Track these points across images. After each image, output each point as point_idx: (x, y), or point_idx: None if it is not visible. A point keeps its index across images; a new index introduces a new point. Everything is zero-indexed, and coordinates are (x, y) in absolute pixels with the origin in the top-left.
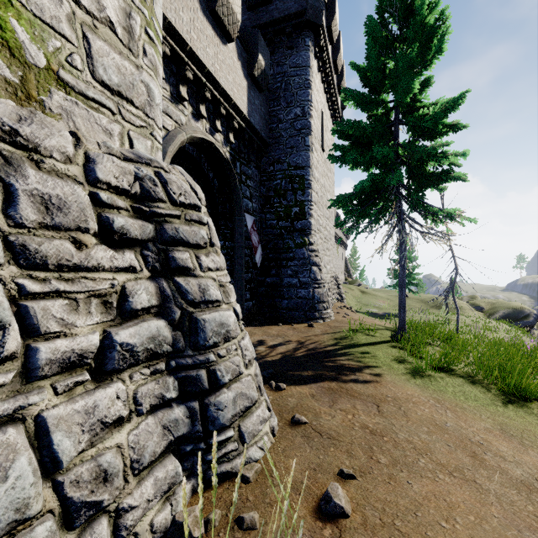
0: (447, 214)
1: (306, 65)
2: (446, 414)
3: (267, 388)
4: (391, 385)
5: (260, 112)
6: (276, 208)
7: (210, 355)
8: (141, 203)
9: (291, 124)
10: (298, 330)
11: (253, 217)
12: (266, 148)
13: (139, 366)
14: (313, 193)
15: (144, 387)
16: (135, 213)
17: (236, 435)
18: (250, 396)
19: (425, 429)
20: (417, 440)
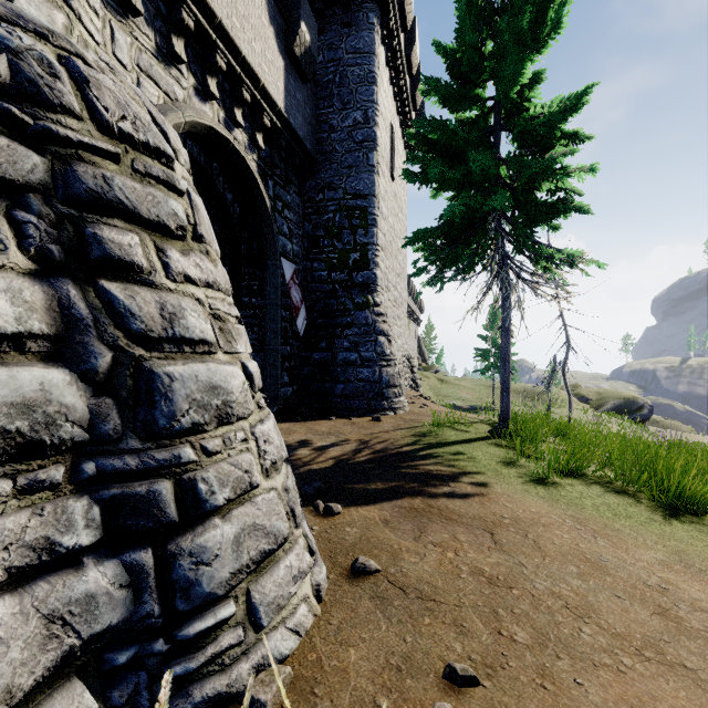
0: (568, 256)
1: (370, 52)
2: (597, 542)
3: (311, 513)
4: (504, 499)
5: (303, 111)
6: (327, 253)
7: (183, 448)
8: (14, 104)
9: (348, 134)
10: (359, 426)
11: (294, 265)
12: (312, 167)
13: None
14: (380, 234)
15: None
16: None
17: (241, 613)
18: (272, 530)
19: (574, 569)
20: (567, 592)
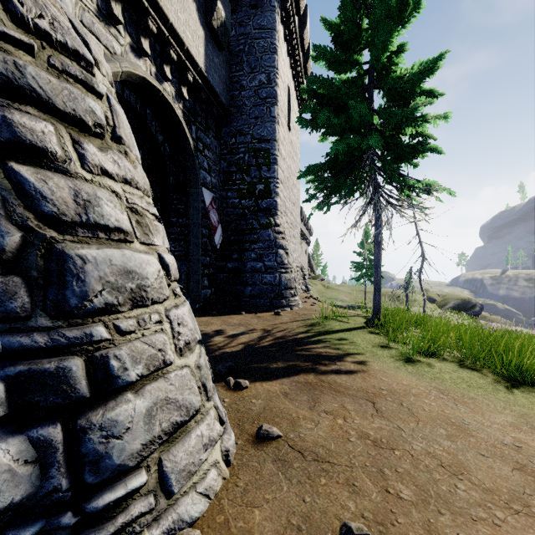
0: (426, 185)
1: (272, 28)
2: (458, 408)
3: (223, 388)
4: (381, 374)
5: (220, 73)
6: (238, 185)
7: (95, 327)
8: None
9: (255, 92)
10: (264, 319)
11: (212, 193)
12: (227, 117)
13: None
14: (280, 171)
15: None
16: None
17: (153, 481)
18: (184, 403)
19: (443, 431)
20: (440, 451)
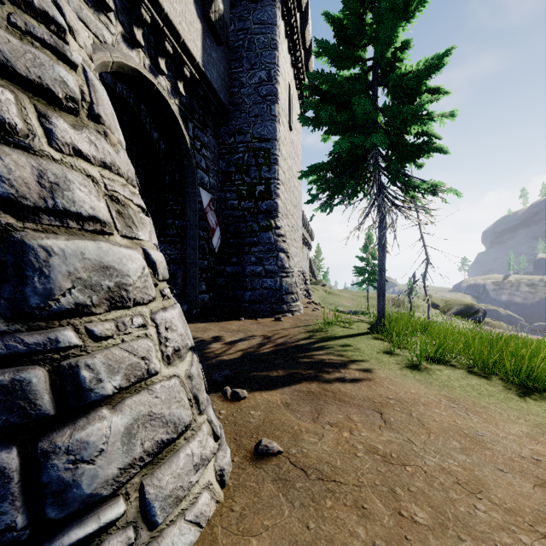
0: (432, 186)
1: (272, 23)
2: (470, 418)
3: (219, 398)
4: (388, 382)
5: (218, 69)
6: (237, 185)
7: (62, 331)
8: None
9: (255, 90)
10: (264, 324)
11: (210, 194)
12: (225, 115)
13: None
14: (281, 171)
15: None
16: None
17: (133, 511)
18: (171, 418)
19: (457, 444)
20: (455, 467)
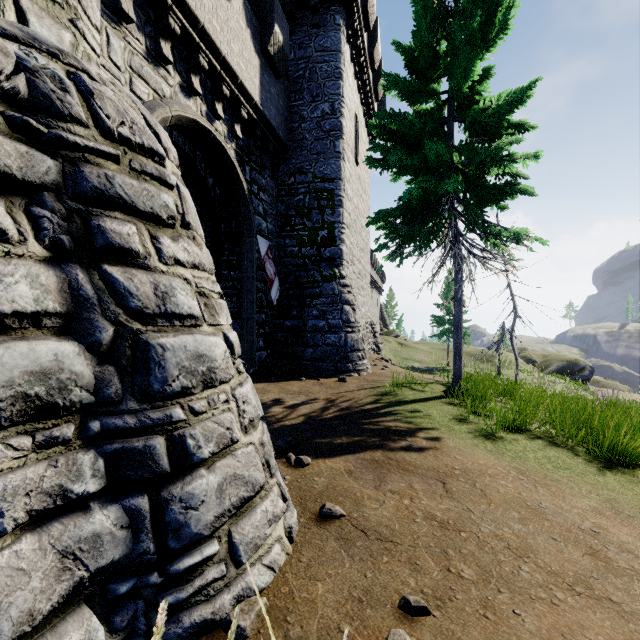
0: (514, 234)
1: (336, 50)
2: (537, 491)
3: (283, 464)
4: (456, 452)
5: (277, 104)
6: (297, 230)
7: (174, 409)
8: (31, 116)
9: (317, 124)
10: (327, 386)
11: (268, 241)
12: (284, 153)
13: (7, 431)
14: (346, 214)
15: (13, 476)
16: (14, 130)
17: (224, 551)
18: (250, 479)
19: (516, 514)
20: (509, 534)
